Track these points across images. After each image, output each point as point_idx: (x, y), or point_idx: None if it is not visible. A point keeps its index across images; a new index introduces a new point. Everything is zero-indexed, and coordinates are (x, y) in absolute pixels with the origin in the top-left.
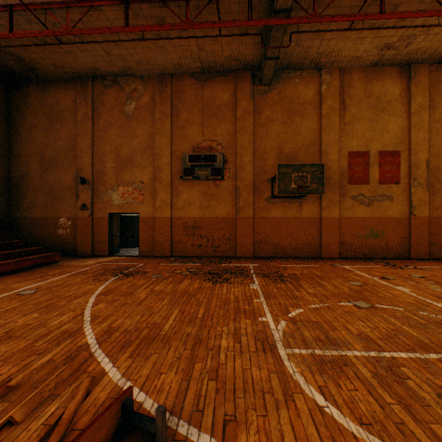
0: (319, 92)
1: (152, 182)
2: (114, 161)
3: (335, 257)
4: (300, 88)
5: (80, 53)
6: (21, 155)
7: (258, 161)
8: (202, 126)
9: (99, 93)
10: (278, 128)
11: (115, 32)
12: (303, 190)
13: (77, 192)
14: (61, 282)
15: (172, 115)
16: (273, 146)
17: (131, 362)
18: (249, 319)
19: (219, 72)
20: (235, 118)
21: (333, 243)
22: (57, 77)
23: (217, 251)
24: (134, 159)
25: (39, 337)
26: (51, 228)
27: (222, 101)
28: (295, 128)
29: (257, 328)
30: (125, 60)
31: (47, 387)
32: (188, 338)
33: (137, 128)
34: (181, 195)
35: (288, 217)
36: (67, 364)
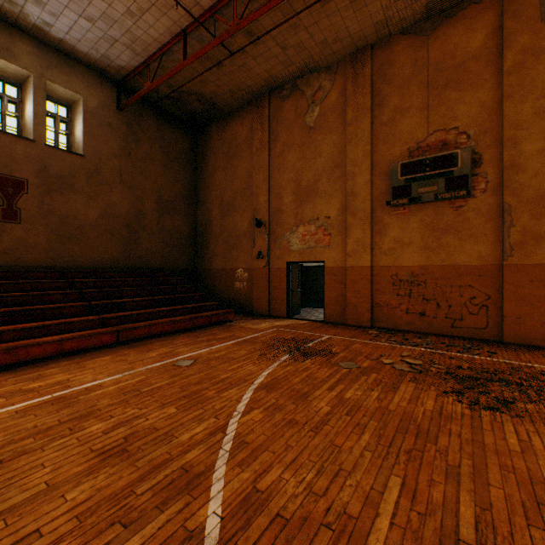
0: None
1: (341, 216)
2: (292, 193)
3: None
4: None
5: (253, 63)
6: (204, 202)
7: None
8: (425, 111)
9: (275, 110)
10: None
11: None
12: None
13: (253, 237)
14: (222, 353)
15: (372, 108)
16: None
17: None
18: None
19: (462, 2)
20: (498, 74)
21: None
22: (234, 106)
23: (456, 327)
24: (317, 187)
25: (150, 468)
26: (229, 281)
27: (468, 52)
28: None
29: None
30: (304, 49)
31: None
32: None
33: (320, 142)
34: (388, 231)
35: None
36: None
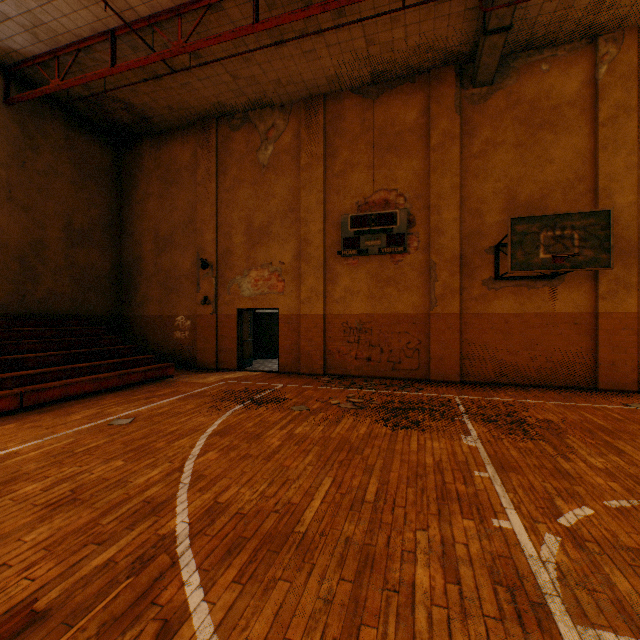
0: (592, 81)
1: (296, 262)
2: (244, 234)
3: (629, 390)
4: (552, 80)
5: (199, 84)
6: (133, 234)
7: (469, 218)
8: (371, 169)
9: (224, 139)
10: (507, 157)
11: (240, 36)
12: (563, 263)
13: (197, 280)
14: (167, 409)
15: (325, 158)
16: (498, 190)
17: (236, 596)
18: (471, 519)
19: (401, 78)
20: (427, 149)
21: (625, 362)
22: (174, 124)
23: (396, 370)
24: (271, 230)
25: (111, 506)
26: (167, 330)
27: (405, 124)
28: (542, 153)
29: (491, 546)
30: (257, 83)
31: (83, 632)
32: (346, 551)
33: (274, 182)
34: (340, 280)
35: (526, 314)
36: (129, 580)
